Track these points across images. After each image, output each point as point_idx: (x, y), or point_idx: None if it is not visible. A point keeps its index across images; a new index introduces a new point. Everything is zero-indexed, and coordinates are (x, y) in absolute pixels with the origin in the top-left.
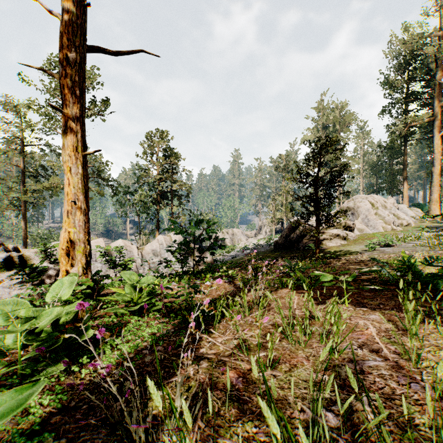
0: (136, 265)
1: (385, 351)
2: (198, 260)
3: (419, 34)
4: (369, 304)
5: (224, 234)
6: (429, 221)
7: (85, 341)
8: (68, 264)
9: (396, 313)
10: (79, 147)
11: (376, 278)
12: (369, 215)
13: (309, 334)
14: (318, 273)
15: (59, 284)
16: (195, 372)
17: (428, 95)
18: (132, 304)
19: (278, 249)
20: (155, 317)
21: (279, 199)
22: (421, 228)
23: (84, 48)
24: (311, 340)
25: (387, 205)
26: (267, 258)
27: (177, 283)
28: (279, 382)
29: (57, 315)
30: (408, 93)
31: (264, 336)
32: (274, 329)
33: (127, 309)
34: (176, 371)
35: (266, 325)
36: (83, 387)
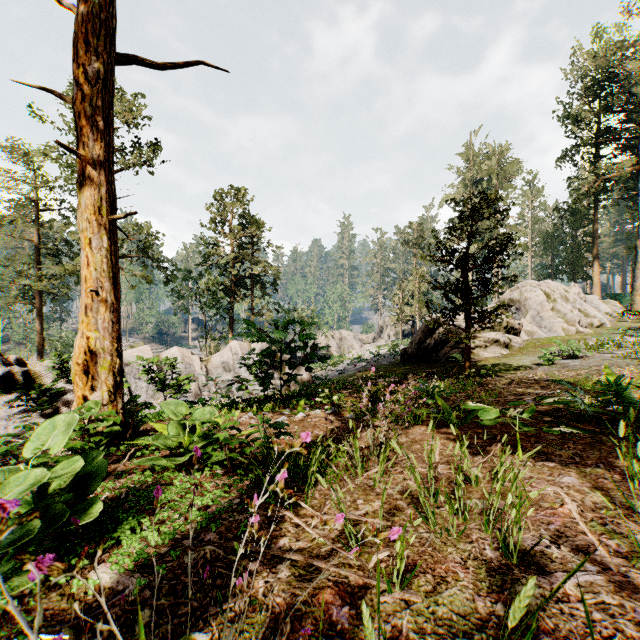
0: (197, 385)
1: (602, 553)
2: (287, 379)
3: (617, 43)
4: (557, 455)
5: (328, 339)
6: (632, 320)
7: (92, 521)
8: (86, 387)
9: (606, 473)
10: (103, 208)
11: (563, 410)
12: (543, 311)
13: (464, 514)
14: (474, 405)
15: (49, 427)
16: (267, 588)
17: (630, 133)
18: (182, 449)
19: (407, 361)
20: (214, 474)
21: (408, 287)
22: (622, 330)
23: (110, 57)
24: (468, 524)
25: (569, 297)
26: (391, 375)
27: (255, 414)
28: (417, 617)
29: (34, 484)
30: (601, 131)
31: (387, 515)
32: (404, 500)
33: (169, 461)
34: (221, 611)
35: (390, 493)
36: (68, 617)
